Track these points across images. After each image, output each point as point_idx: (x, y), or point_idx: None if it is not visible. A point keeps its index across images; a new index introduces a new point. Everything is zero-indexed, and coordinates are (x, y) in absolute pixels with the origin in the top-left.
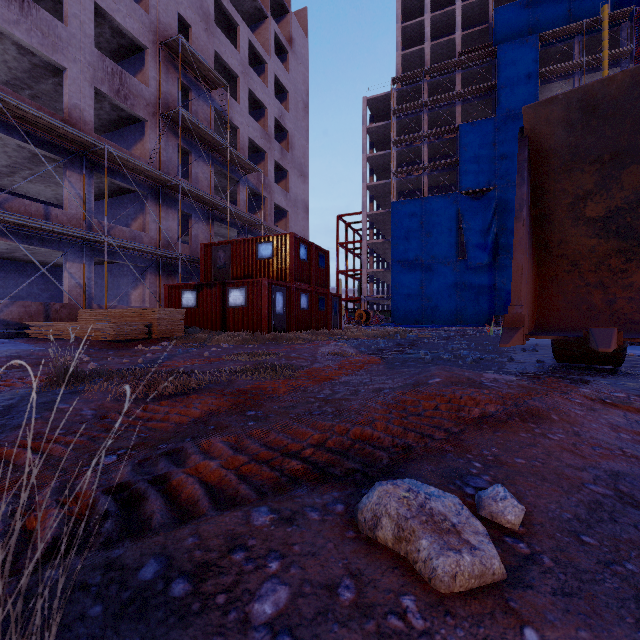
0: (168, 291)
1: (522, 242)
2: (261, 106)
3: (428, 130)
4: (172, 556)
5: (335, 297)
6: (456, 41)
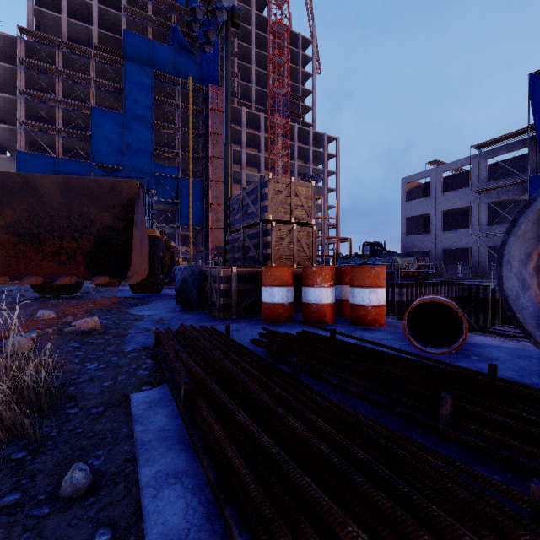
0: None
1: None
2: None
3: (65, 96)
4: None
5: None
6: (93, 33)
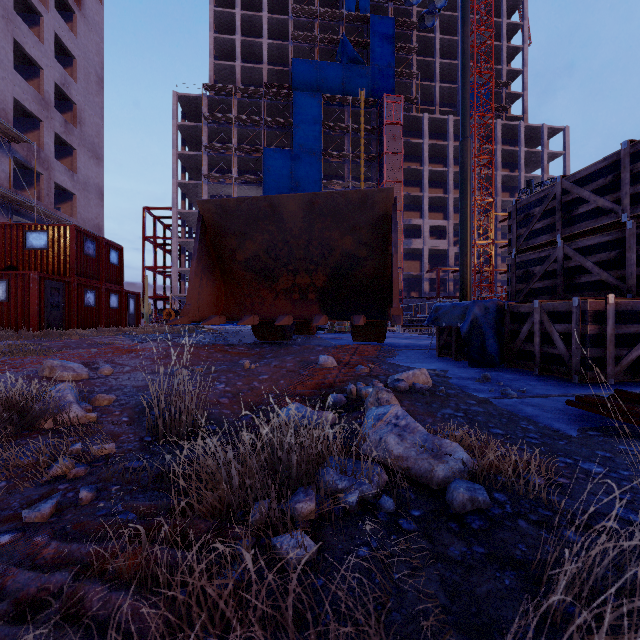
0: None
1: (194, 272)
2: (34, 64)
3: (239, 143)
4: None
5: (132, 295)
6: (263, 72)
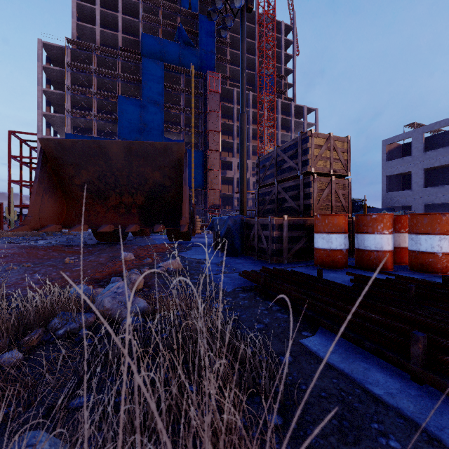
0: None
1: (35, 192)
2: None
3: (98, 89)
4: None
5: None
6: (118, 38)
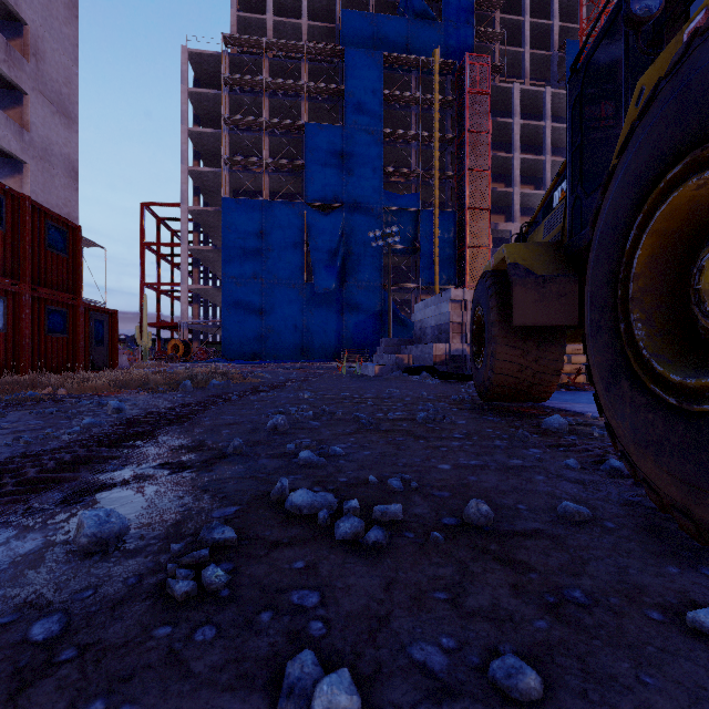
0: None
1: None
2: None
3: None
4: None
5: (99, 313)
6: (302, 28)
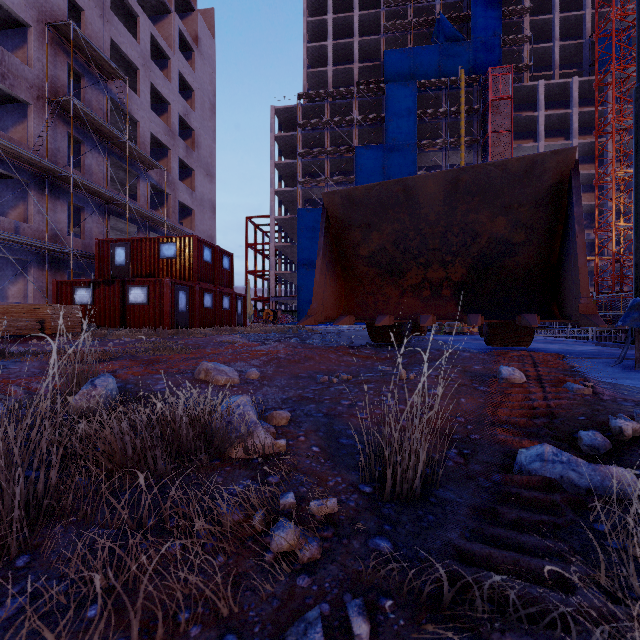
0: (58, 287)
1: (319, 269)
2: (164, 101)
3: (331, 146)
4: (125, 383)
5: (240, 297)
6: (354, 71)
